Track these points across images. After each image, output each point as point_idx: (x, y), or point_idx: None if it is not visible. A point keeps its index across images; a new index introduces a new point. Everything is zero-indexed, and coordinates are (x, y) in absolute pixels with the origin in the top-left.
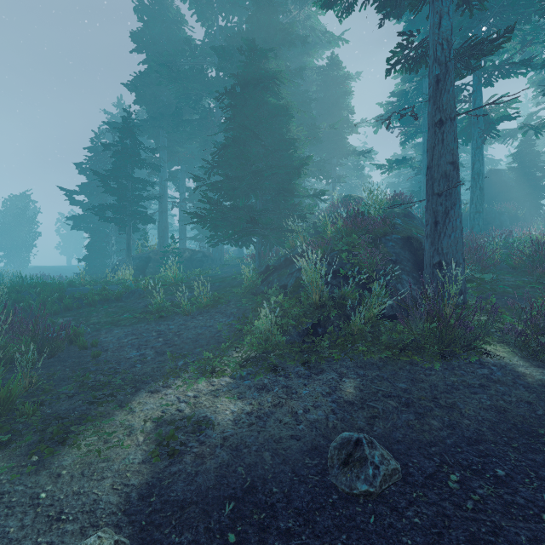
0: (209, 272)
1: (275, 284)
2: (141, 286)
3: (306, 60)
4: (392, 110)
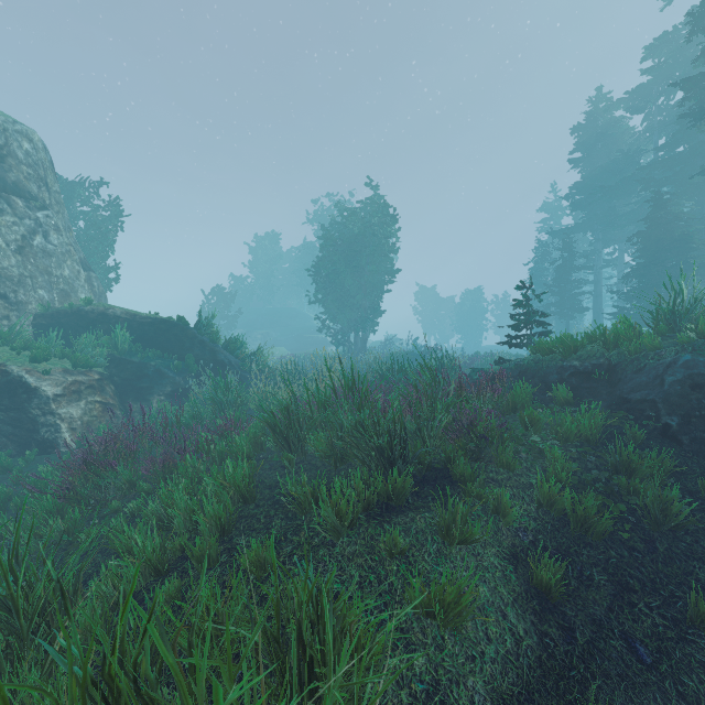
0: None
1: None
2: None
3: None
4: None
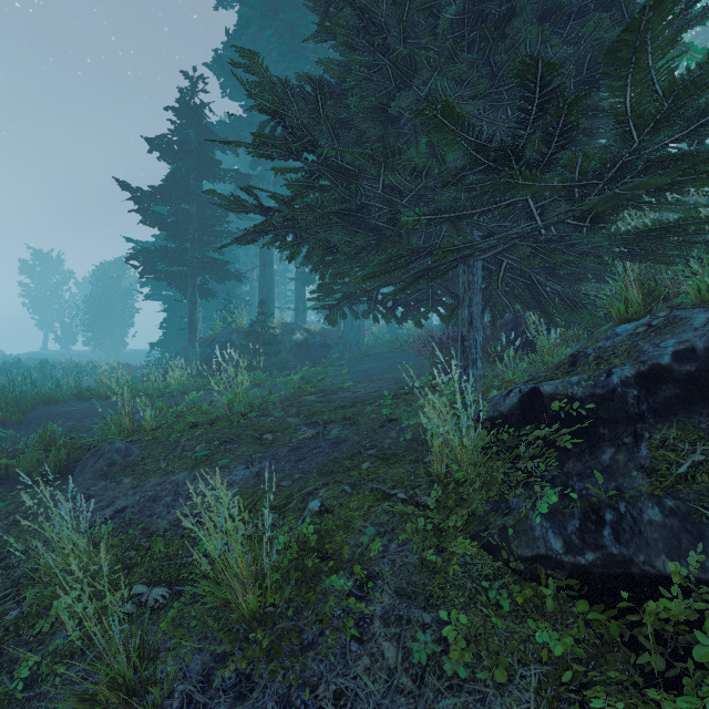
0: (320, 385)
1: (677, 562)
2: (145, 425)
3: None
4: (705, 32)
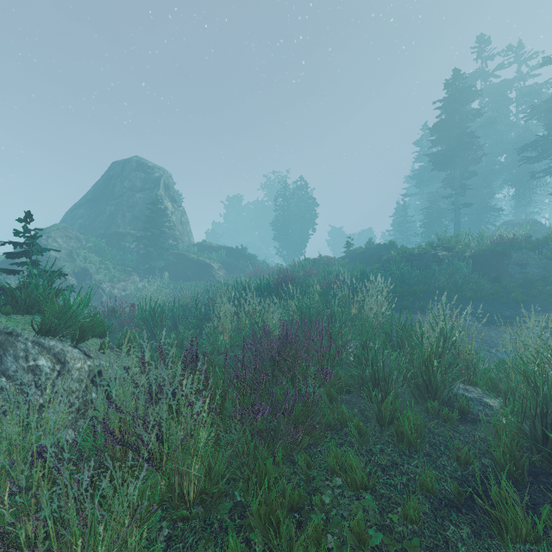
0: None
1: None
2: None
3: (503, 139)
4: None
